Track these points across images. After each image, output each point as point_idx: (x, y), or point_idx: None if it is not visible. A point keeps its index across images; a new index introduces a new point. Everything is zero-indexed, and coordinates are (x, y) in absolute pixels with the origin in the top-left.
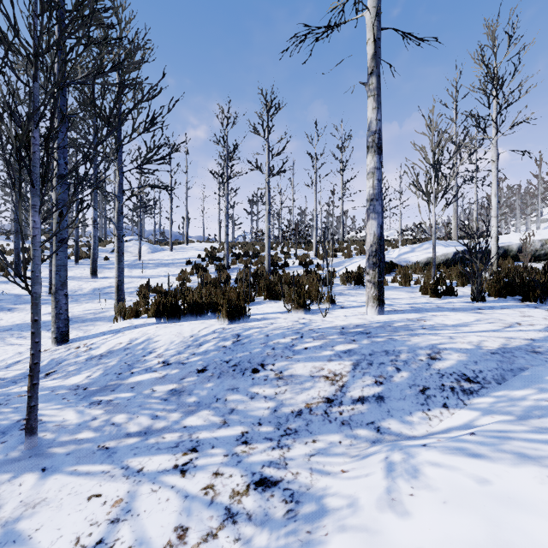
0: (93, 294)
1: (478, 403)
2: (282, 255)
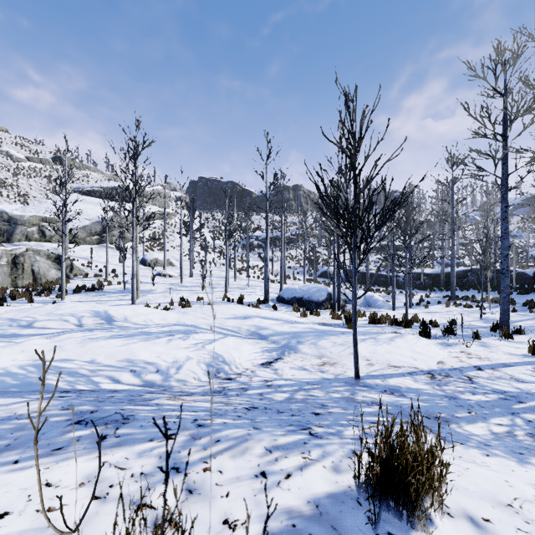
0: None
1: (90, 387)
2: None
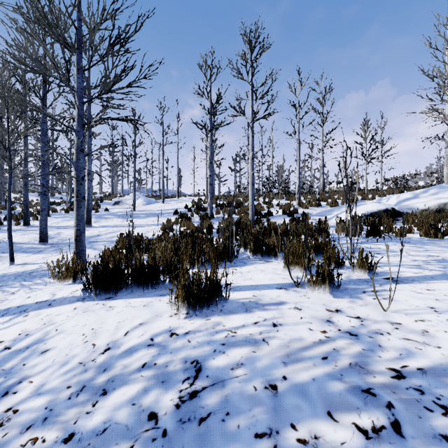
0: None
1: None
2: (264, 205)
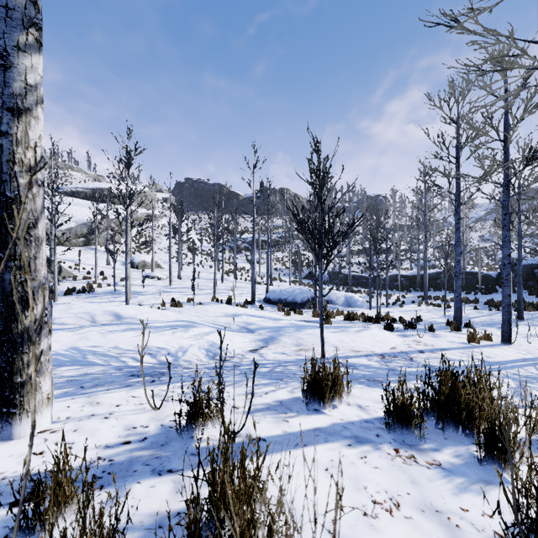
0: None
1: (120, 364)
2: None
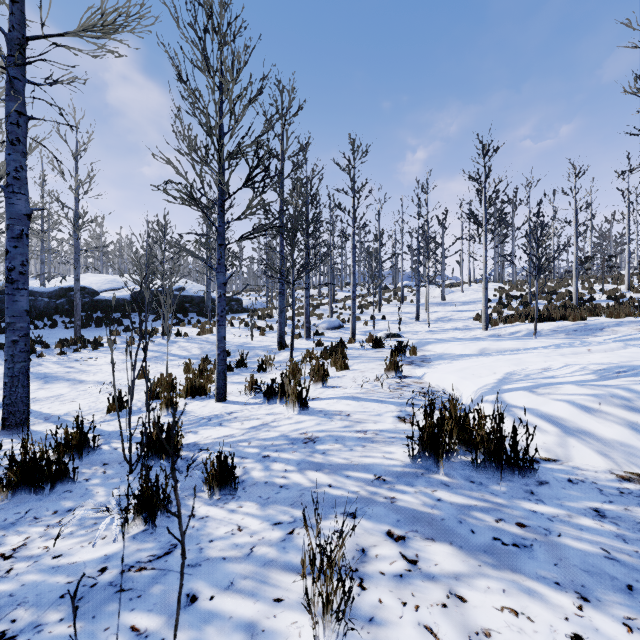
0: (441, 320)
1: None
2: (583, 291)
